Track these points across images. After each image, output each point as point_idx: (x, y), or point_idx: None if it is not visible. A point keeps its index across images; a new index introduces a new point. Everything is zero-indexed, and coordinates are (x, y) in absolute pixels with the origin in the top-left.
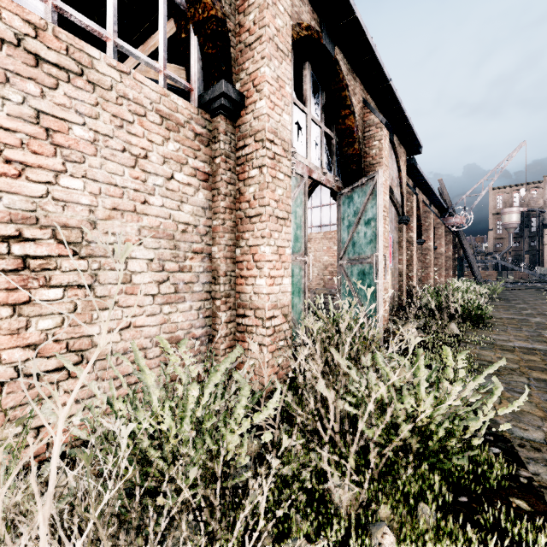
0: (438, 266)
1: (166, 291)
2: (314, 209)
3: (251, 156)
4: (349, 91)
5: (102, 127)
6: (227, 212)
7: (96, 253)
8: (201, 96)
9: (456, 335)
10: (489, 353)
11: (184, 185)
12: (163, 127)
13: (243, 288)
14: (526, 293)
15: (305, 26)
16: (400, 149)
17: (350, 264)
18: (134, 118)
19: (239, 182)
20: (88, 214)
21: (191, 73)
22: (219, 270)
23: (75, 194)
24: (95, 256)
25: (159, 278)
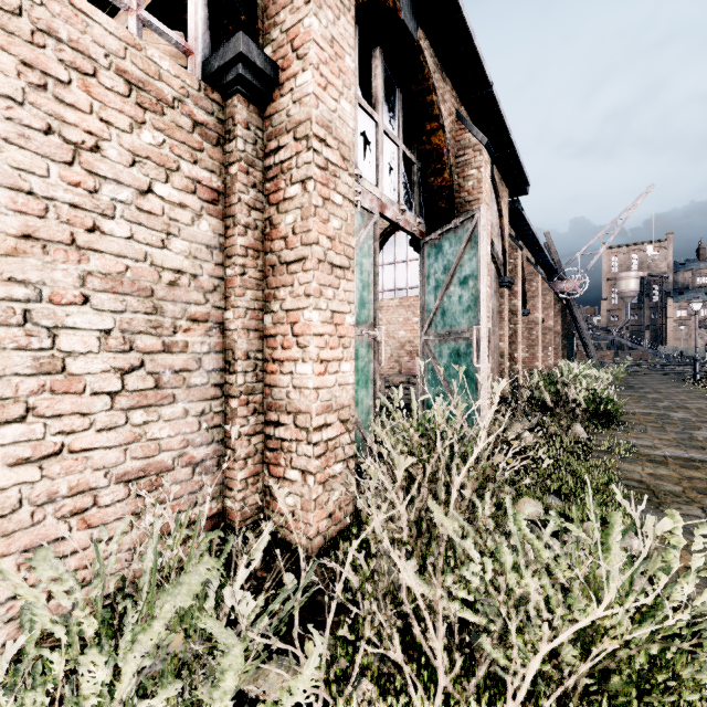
0: (546, 344)
1: (137, 385)
2: (386, 267)
3: (289, 164)
4: (437, 94)
5: None
6: (250, 255)
7: None
8: (206, 62)
9: (583, 439)
10: (635, 467)
11: (172, 205)
12: (132, 102)
13: (276, 379)
14: (652, 379)
15: None
16: (501, 187)
17: (439, 341)
18: (71, 75)
19: (270, 207)
20: None
21: (188, 25)
22: (235, 349)
23: None
24: None
25: (123, 363)
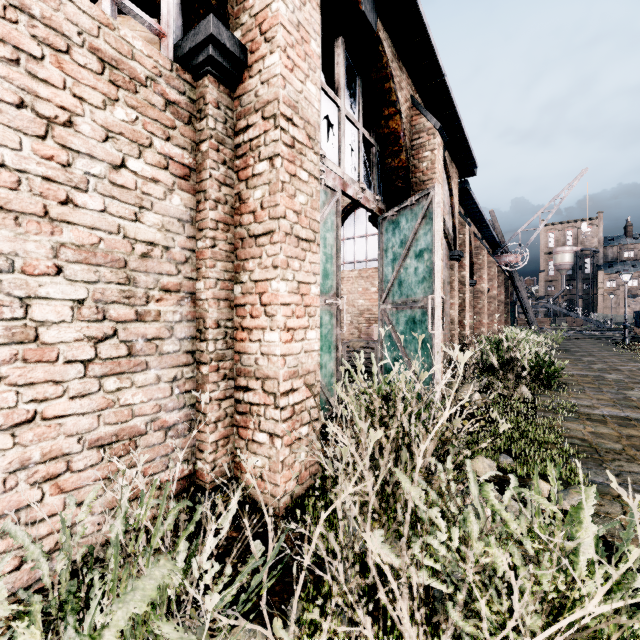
0: (491, 311)
1: (110, 353)
2: (346, 242)
3: (258, 142)
4: (394, 82)
5: None
6: (220, 228)
7: None
8: (178, 44)
9: (528, 400)
10: (577, 426)
11: (145, 180)
12: (105, 79)
13: (245, 346)
14: (586, 343)
15: None
16: (452, 169)
17: (396, 309)
18: (44, 51)
19: (240, 183)
20: None
21: (161, 9)
22: (206, 318)
23: None
24: None
25: (96, 332)
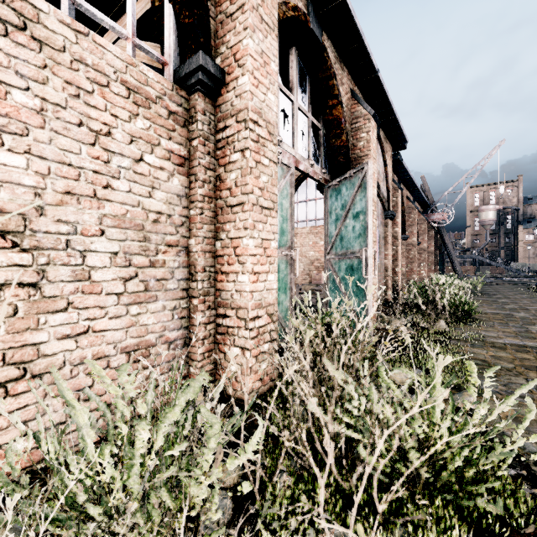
0: (421, 261)
1: (133, 289)
2: (300, 204)
3: (233, 139)
4: (336, 79)
5: (51, 95)
6: (206, 200)
7: (43, 245)
8: (176, 70)
9: (445, 331)
10: (481, 351)
11: (155, 168)
12: (130, 101)
13: (223, 285)
14: (504, 288)
15: (292, 6)
16: (386, 144)
17: (338, 259)
18: (94, 87)
19: (220, 168)
20: (33, 197)
21: (165, 45)
22: (196, 265)
23: (15, 173)
24: (42, 249)
25: (125, 274)
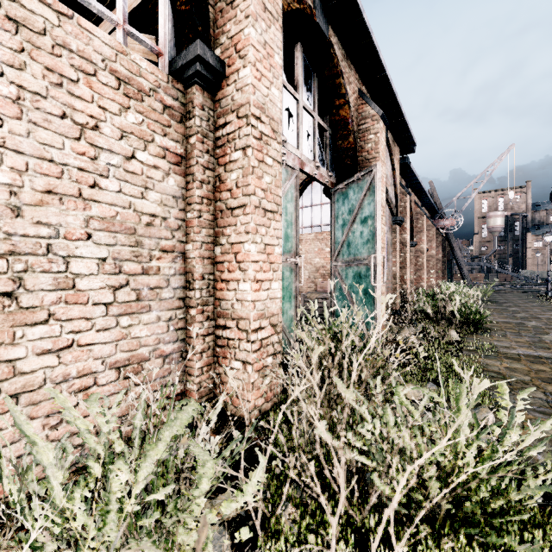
0: (429, 268)
1: (124, 298)
2: (305, 209)
3: (233, 136)
4: (343, 78)
5: (29, 82)
6: (205, 202)
7: (20, 249)
8: (172, 61)
9: (456, 342)
10: (495, 362)
11: (149, 167)
12: (121, 93)
13: (223, 294)
14: (514, 296)
15: None
16: (394, 147)
17: (345, 266)
18: (79, 76)
19: (219, 167)
20: (8, 196)
21: (160, 34)
22: (194, 272)
23: None
24: (19, 254)
25: (115, 282)
